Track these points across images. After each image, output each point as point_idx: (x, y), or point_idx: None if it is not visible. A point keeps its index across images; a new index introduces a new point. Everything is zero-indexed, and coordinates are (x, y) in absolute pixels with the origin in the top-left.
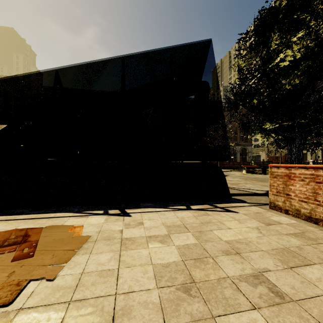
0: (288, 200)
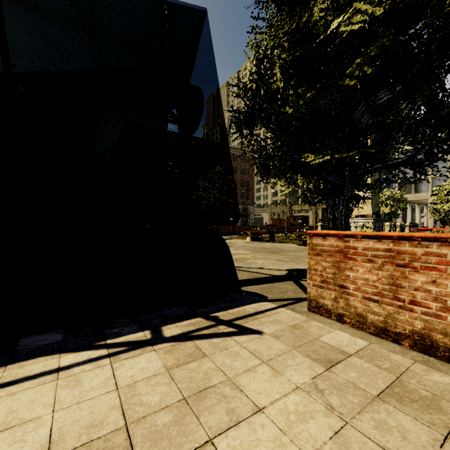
0: (344, 296)
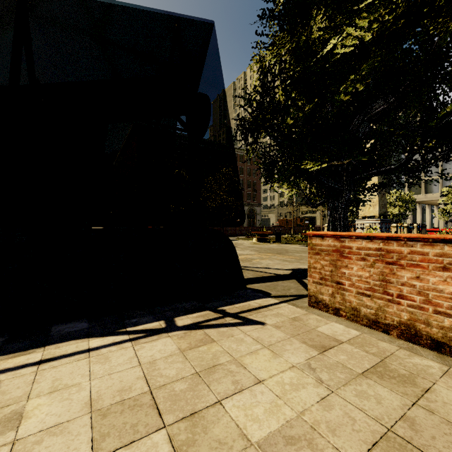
0: (340, 292)
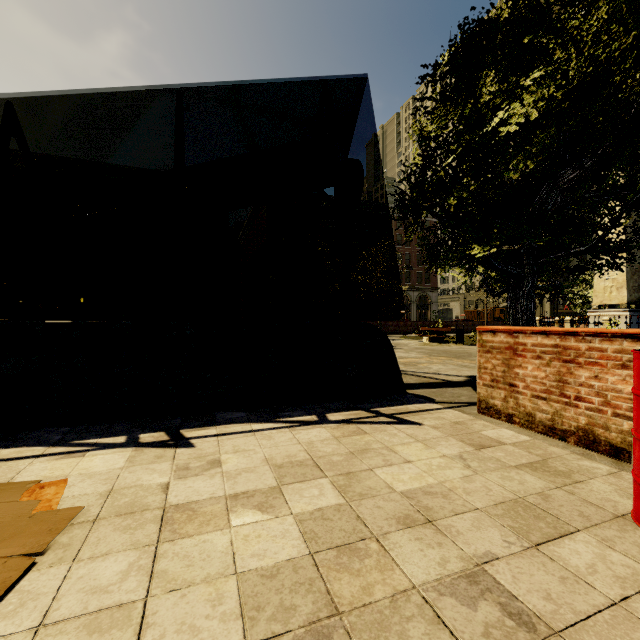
0: (513, 395)
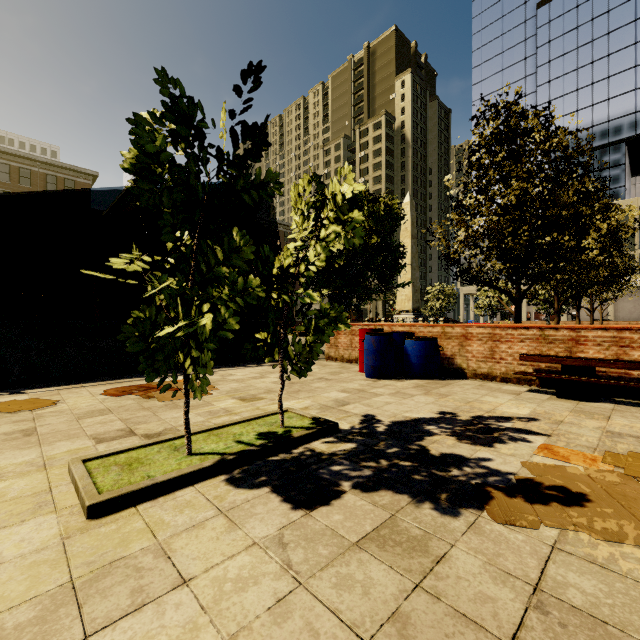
0: (338, 350)
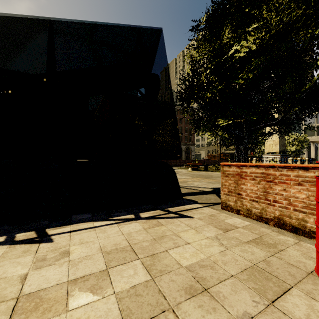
0: (240, 199)
